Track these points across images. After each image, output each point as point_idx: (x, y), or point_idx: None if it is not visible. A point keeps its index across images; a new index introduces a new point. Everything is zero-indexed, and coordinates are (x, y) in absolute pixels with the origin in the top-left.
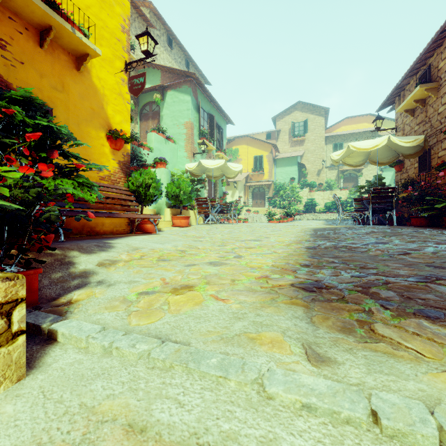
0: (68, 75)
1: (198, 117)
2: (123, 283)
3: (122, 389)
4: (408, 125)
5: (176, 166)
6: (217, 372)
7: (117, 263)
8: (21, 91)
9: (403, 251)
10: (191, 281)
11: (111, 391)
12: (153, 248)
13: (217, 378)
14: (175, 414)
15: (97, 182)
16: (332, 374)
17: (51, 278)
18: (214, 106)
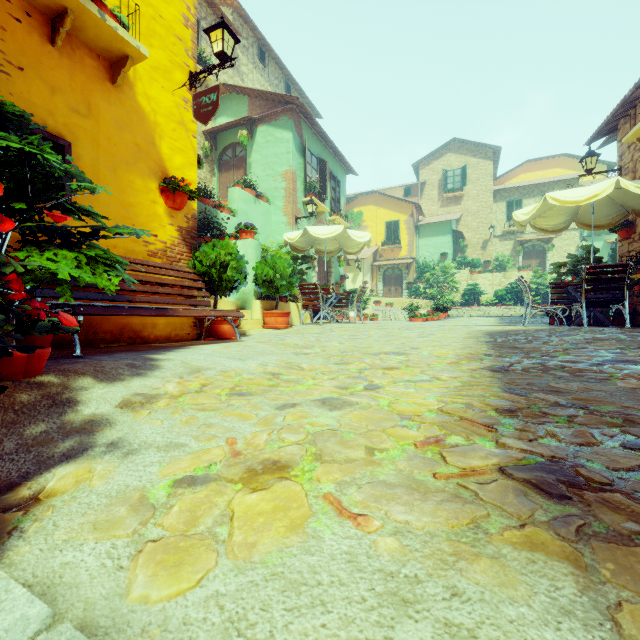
0: (98, 91)
1: (303, 163)
2: (155, 448)
3: None
4: None
5: (271, 237)
6: None
7: (156, 400)
8: None
9: None
10: (286, 451)
11: None
12: (226, 369)
13: None
14: None
15: (145, 260)
16: None
17: (22, 436)
18: (327, 147)
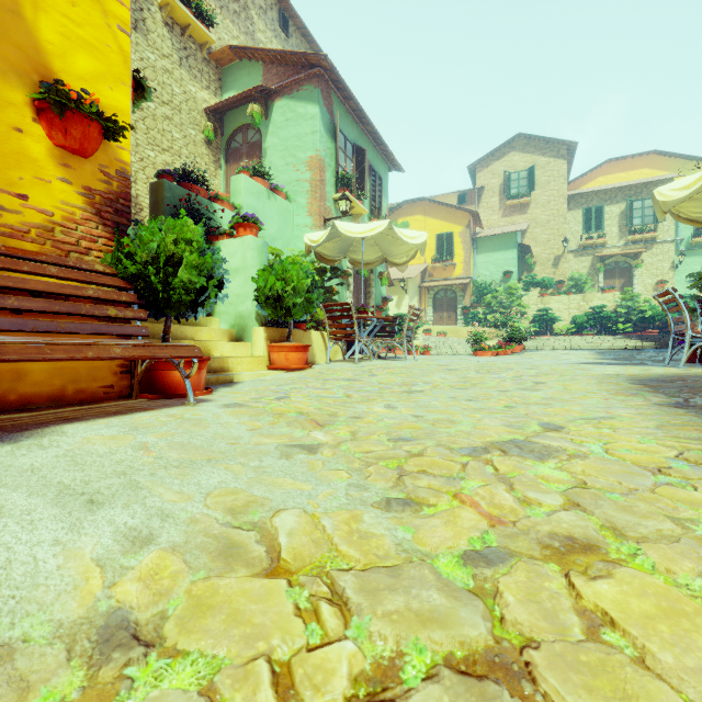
0: None
1: (334, 149)
2: None
3: None
4: None
5: (291, 244)
6: None
7: None
8: None
9: None
10: None
11: None
12: None
13: None
14: None
15: None
16: None
17: None
18: (365, 132)
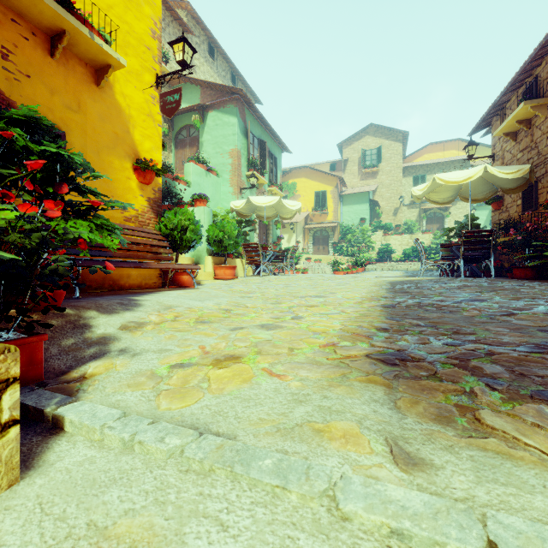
0: (86, 91)
1: (246, 143)
2: (152, 352)
3: (146, 501)
4: (508, 152)
5: (219, 204)
6: (272, 480)
7: (145, 325)
8: (24, 110)
9: (507, 311)
10: (238, 350)
11: (130, 504)
12: (190, 306)
13: (273, 487)
14: (216, 541)
15: (122, 225)
16: (429, 483)
17: (61, 345)
18: (266, 130)
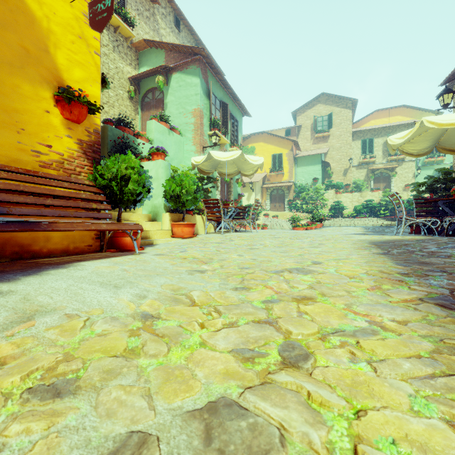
0: None
1: (208, 104)
2: None
3: None
4: None
5: (182, 162)
6: None
7: None
8: None
9: None
10: None
11: None
12: (78, 310)
13: None
14: None
15: (32, 170)
16: None
17: None
18: (227, 93)
